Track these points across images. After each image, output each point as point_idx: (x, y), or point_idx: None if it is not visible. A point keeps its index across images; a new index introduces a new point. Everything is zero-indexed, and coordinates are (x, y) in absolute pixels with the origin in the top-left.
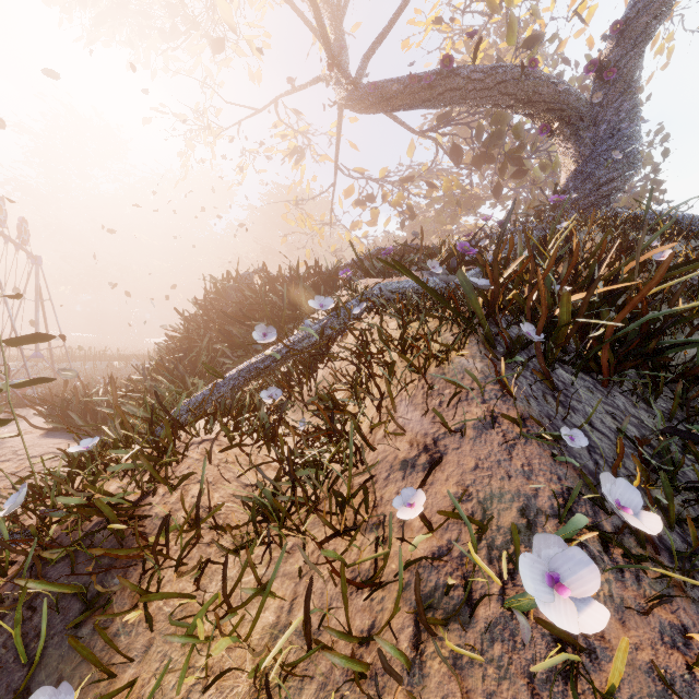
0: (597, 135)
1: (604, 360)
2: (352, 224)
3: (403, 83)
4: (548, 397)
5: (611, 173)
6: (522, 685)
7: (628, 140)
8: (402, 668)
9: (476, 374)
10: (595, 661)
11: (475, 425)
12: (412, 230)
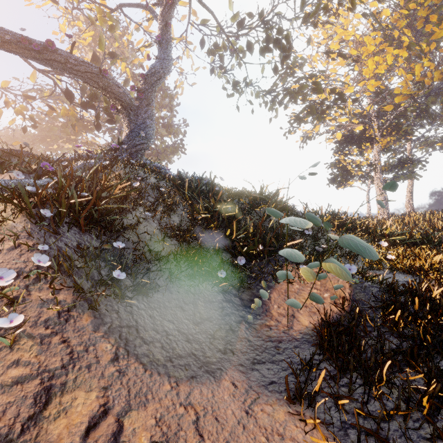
0: (138, 121)
1: (82, 224)
2: None
3: (16, 38)
4: (52, 237)
5: (141, 140)
6: None
7: (149, 128)
8: None
9: (19, 229)
10: (24, 302)
11: (9, 249)
12: (43, 131)
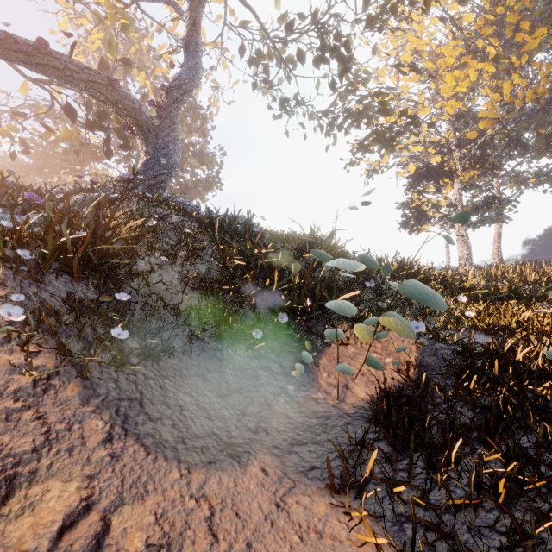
0: (158, 145)
1: (75, 270)
2: None
3: None
4: (33, 286)
5: (162, 170)
6: None
7: (172, 154)
8: None
9: None
10: None
11: None
12: (39, 160)
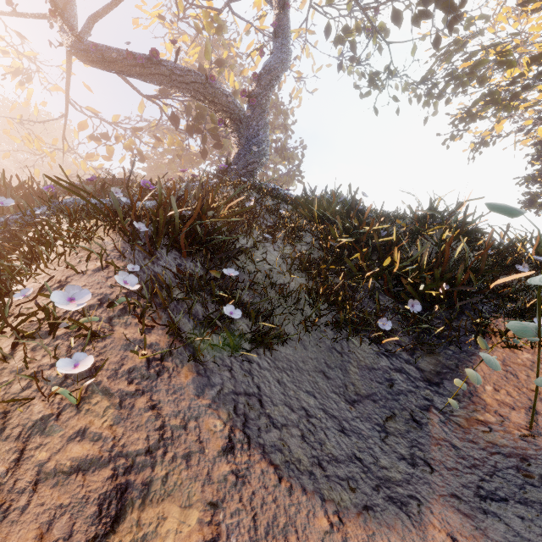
0: (249, 135)
1: (184, 245)
2: (87, 155)
3: (122, 55)
4: (147, 259)
5: (253, 158)
6: (64, 350)
7: (262, 142)
8: (1, 358)
9: (109, 248)
10: (104, 339)
11: (94, 270)
12: (151, 172)
